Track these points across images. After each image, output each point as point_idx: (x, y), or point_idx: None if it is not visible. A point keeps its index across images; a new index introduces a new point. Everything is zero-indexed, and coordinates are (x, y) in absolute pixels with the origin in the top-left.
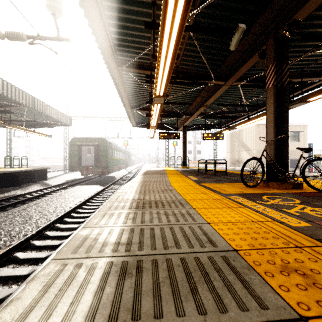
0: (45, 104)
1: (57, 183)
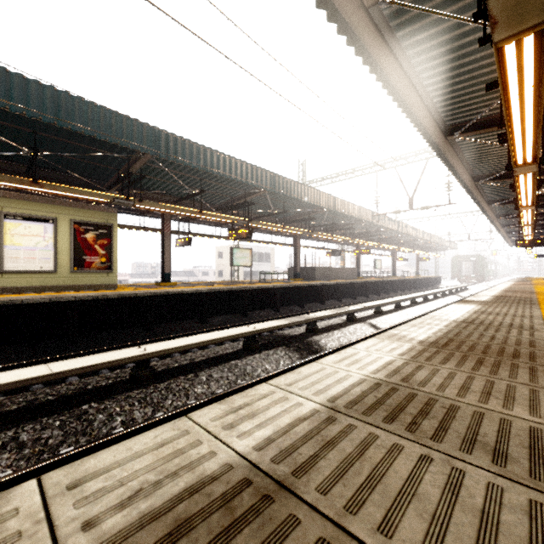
0: (451, 242)
1: (450, 286)
